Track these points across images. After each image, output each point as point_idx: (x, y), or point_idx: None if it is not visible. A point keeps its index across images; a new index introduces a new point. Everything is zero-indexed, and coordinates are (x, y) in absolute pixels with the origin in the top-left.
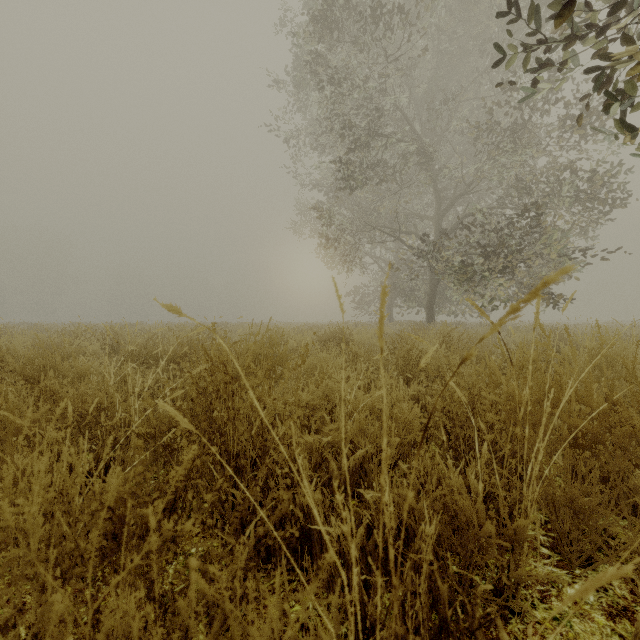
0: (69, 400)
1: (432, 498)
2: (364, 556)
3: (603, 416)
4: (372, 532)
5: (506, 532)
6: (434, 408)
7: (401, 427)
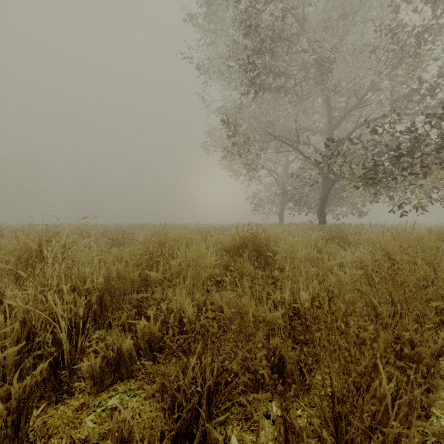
0: None
1: None
2: None
3: None
4: None
5: None
6: None
7: None
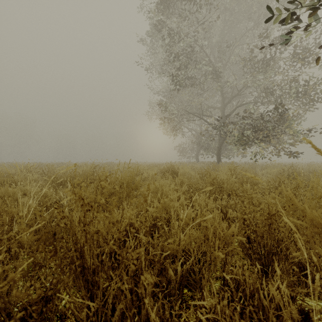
0: None
1: None
2: None
3: None
4: None
5: None
6: None
7: (220, 240)
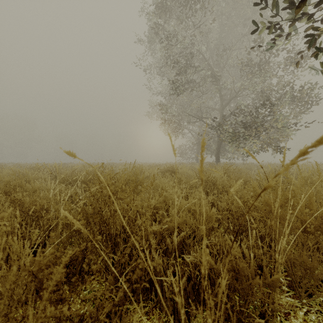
0: (27, 204)
1: (224, 262)
2: (186, 293)
3: (321, 215)
4: (190, 279)
5: (267, 282)
6: (241, 223)
7: (205, 219)
